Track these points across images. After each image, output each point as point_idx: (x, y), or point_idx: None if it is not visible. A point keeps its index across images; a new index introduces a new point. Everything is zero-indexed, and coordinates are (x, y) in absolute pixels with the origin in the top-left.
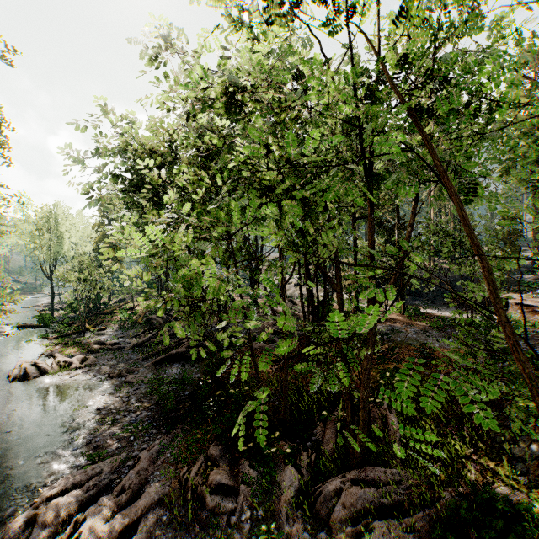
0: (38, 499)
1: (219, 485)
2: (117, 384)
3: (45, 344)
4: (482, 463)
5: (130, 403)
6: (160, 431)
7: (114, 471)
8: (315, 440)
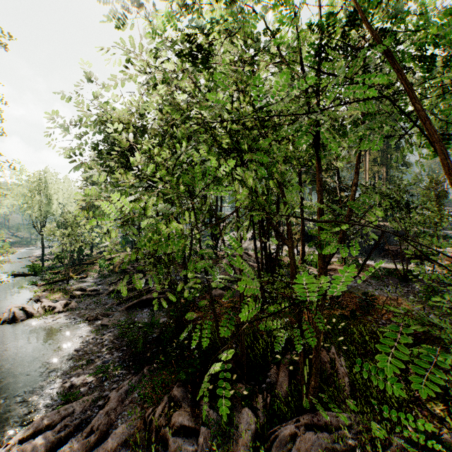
0: (11, 441)
1: (181, 426)
2: (94, 327)
3: (34, 290)
4: (428, 408)
5: (104, 345)
6: (129, 371)
7: (85, 410)
8: (269, 381)
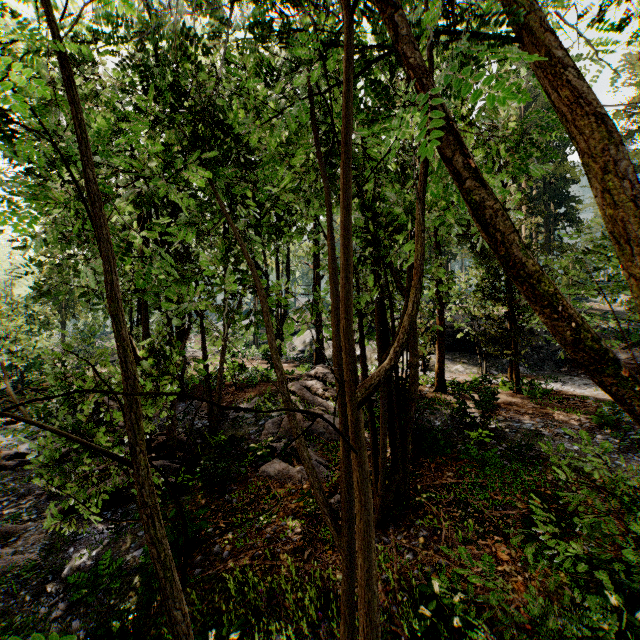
0: None
1: None
2: None
3: None
4: None
5: None
6: None
7: None
8: None
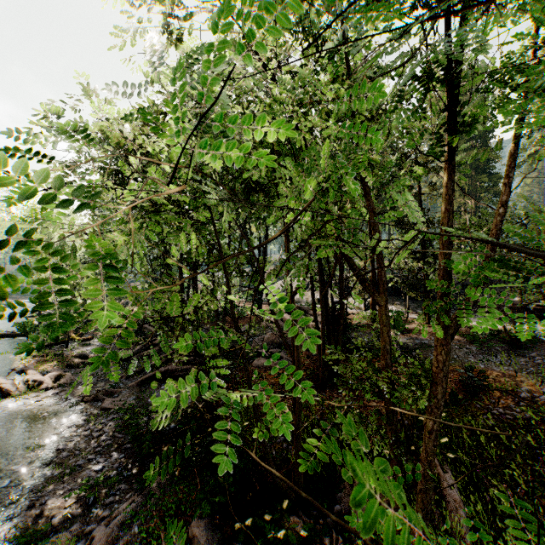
0: None
1: None
2: (90, 411)
3: (22, 357)
4: None
5: (101, 441)
6: (131, 486)
7: None
8: (339, 510)
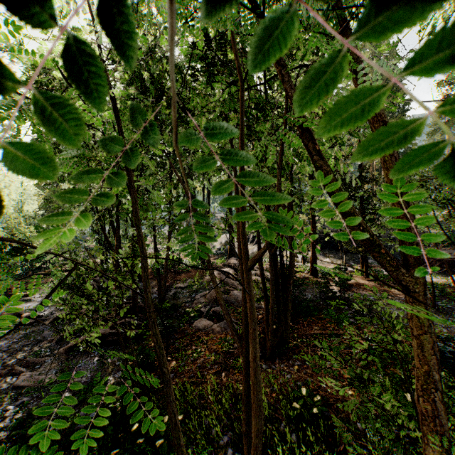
0: None
1: None
2: None
3: None
4: None
5: None
6: None
7: None
8: None
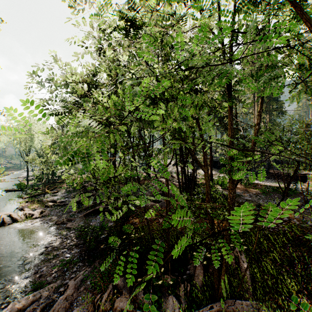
0: None
1: (121, 310)
2: (60, 229)
3: (20, 202)
4: None
5: (67, 243)
6: (84, 264)
7: (49, 295)
8: (189, 273)
